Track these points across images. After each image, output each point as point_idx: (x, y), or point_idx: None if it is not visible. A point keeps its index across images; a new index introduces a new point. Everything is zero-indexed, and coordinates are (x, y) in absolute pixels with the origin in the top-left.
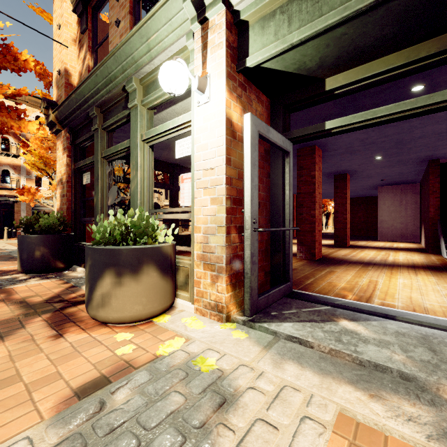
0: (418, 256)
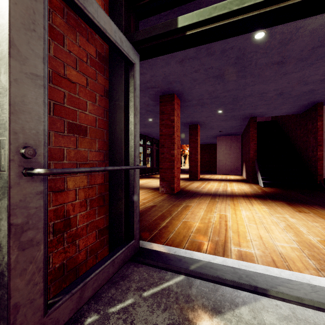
0: (245, 186)
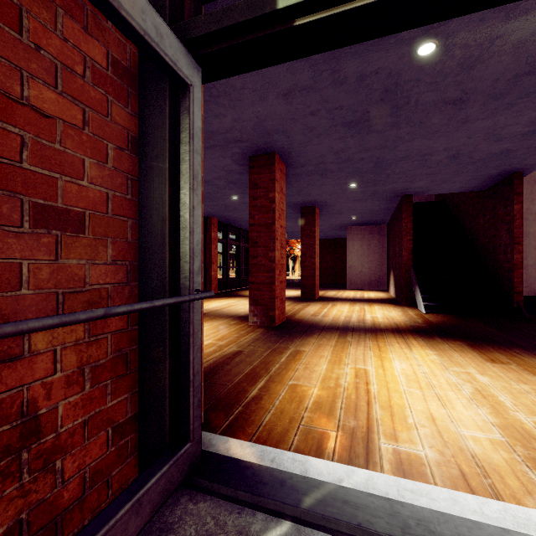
0: (395, 311)
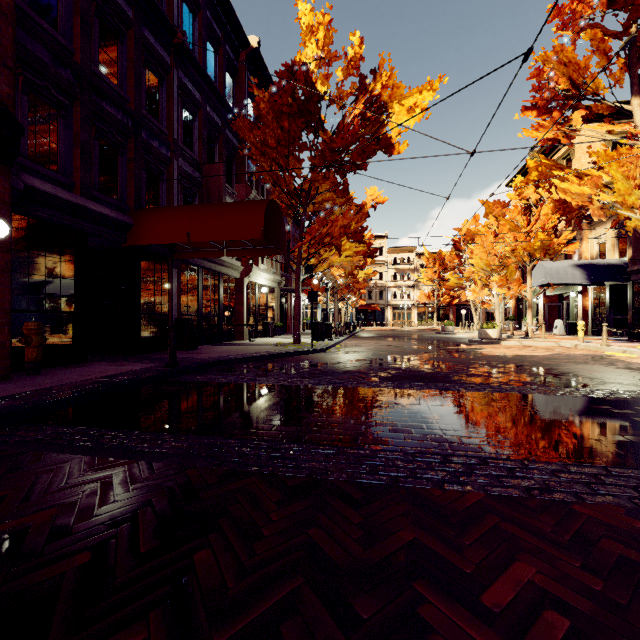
0: None
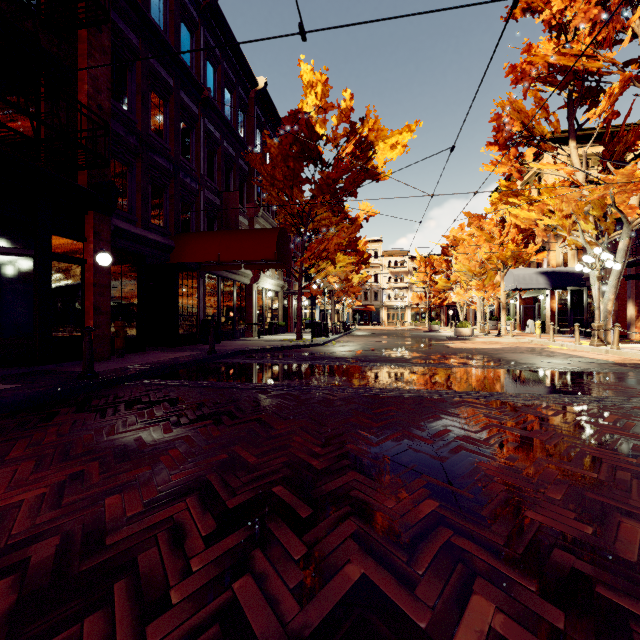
0: None
